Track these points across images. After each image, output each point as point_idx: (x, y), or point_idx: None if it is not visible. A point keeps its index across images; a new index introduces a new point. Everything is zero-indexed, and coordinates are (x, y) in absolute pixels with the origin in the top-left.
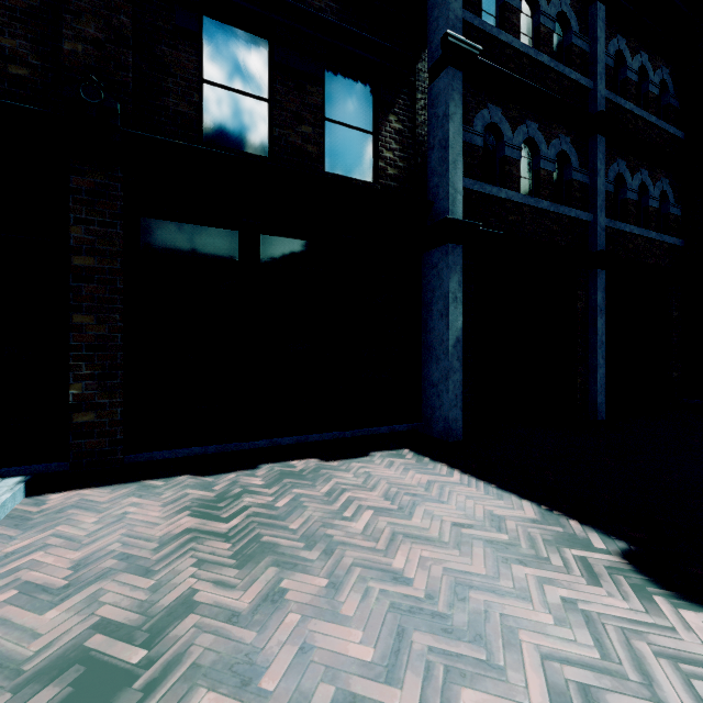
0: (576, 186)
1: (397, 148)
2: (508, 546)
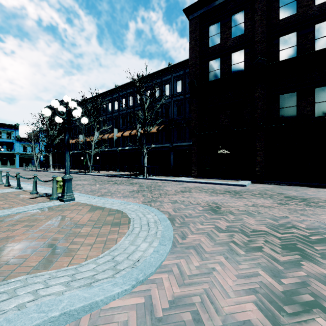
0: None
1: None
2: None
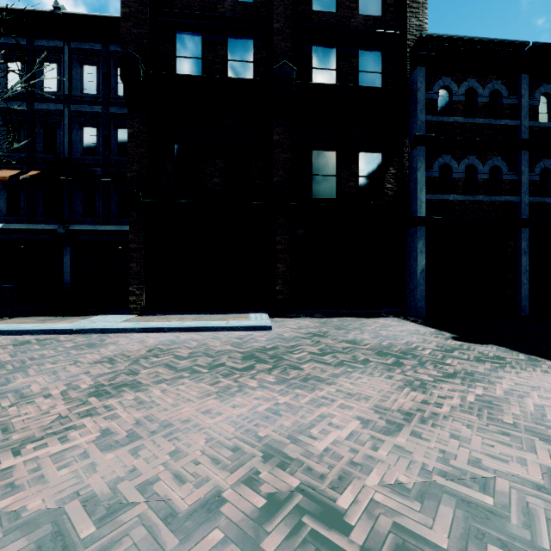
0: (506, 182)
1: (393, 182)
2: (416, 333)
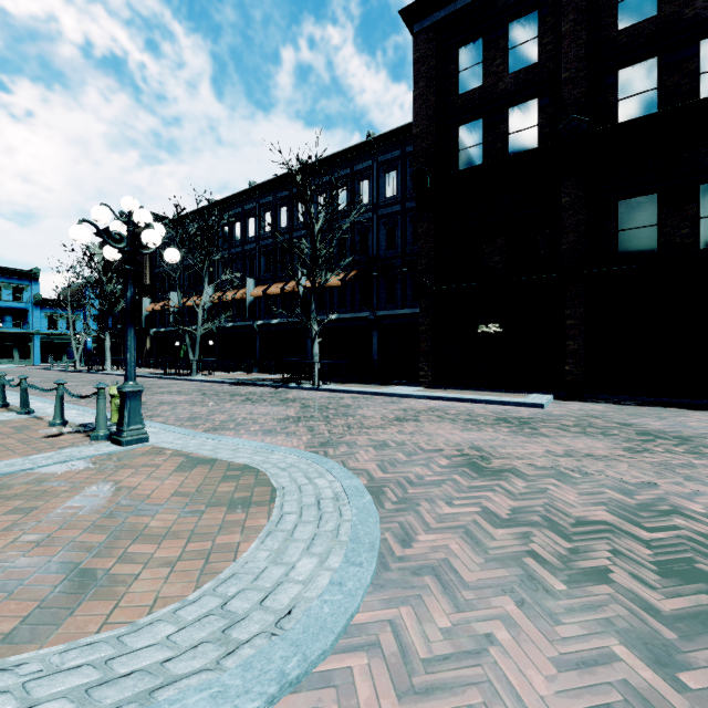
0: None
1: None
2: None
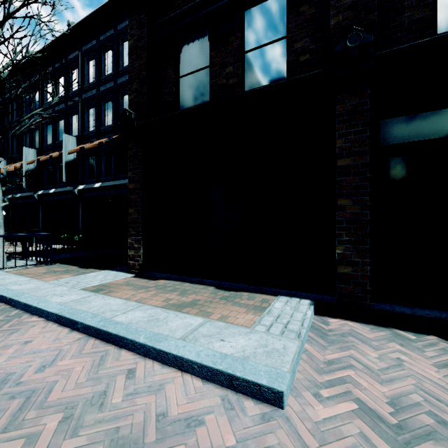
0: None
1: None
2: None
